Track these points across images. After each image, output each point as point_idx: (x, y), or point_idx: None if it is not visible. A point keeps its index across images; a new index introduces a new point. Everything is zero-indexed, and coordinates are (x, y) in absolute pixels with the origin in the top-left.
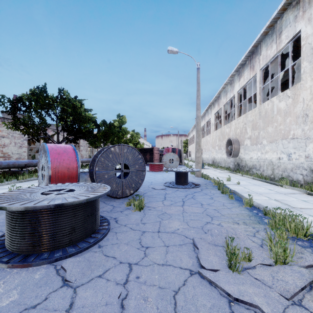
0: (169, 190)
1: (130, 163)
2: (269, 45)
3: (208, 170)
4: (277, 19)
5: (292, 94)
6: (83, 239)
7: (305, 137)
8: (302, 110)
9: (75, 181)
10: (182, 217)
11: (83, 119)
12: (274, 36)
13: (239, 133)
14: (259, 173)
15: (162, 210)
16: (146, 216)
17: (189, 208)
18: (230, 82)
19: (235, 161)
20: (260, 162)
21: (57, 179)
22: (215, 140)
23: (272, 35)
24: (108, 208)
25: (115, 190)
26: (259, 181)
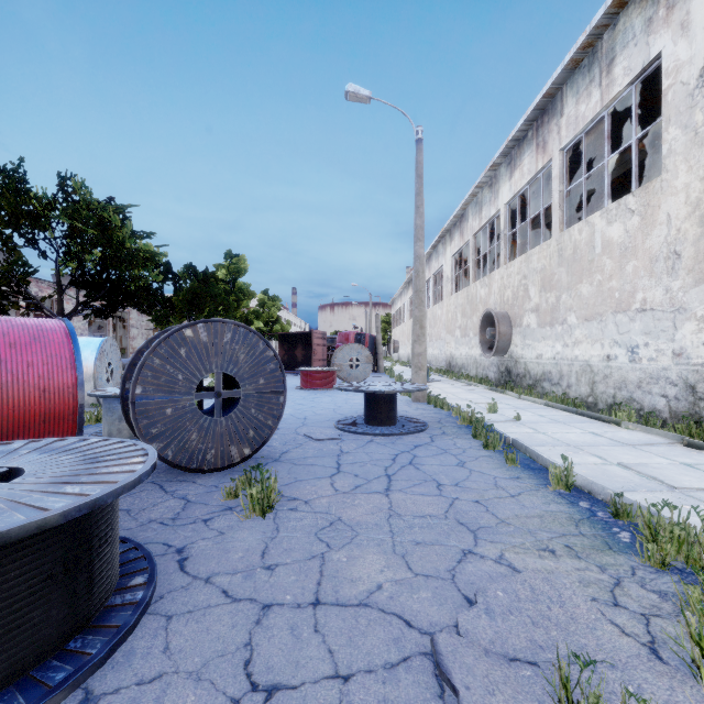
0: (350, 443)
1: (241, 371)
2: (584, 91)
3: (439, 386)
4: (602, 29)
5: (641, 204)
6: (26, 671)
7: (674, 308)
8: (667, 243)
9: (69, 429)
10: (388, 535)
11: (129, 257)
12: (595, 71)
13: (512, 299)
14: (562, 393)
15: (330, 510)
16: (282, 538)
17: (406, 500)
18: (489, 181)
19: (502, 364)
20: (562, 365)
21: (5, 424)
22: (455, 314)
23: (590, 69)
24: (169, 509)
25: (196, 448)
26: (561, 411)
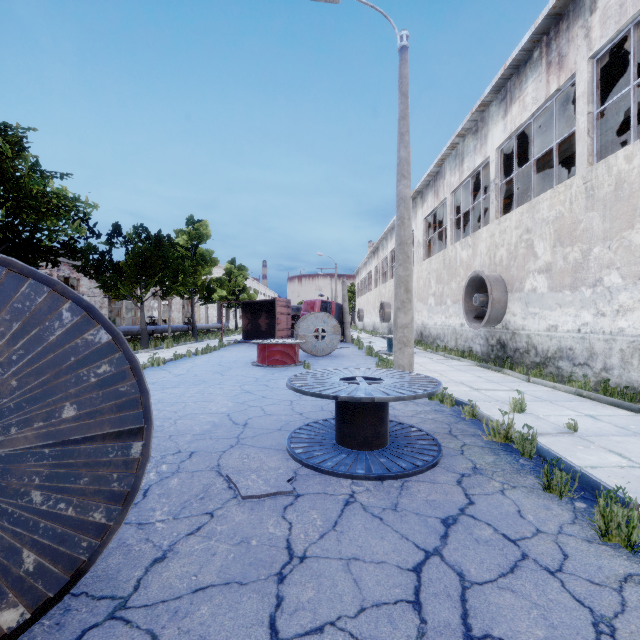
0: (309, 509)
1: None
2: None
3: (416, 360)
4: None
5: None
6: None
7: None
8: None
9: None
10: None
11: (27, 200)
12: None
13: (507, 259)
14: (604, 380)
15: None
16: None
17: None
18: (474, 127)
19: (493, 336)
20: (594, 340)
21: None
22: (428, 281)
23: None
24: None
25: None
26: (609, 405)
